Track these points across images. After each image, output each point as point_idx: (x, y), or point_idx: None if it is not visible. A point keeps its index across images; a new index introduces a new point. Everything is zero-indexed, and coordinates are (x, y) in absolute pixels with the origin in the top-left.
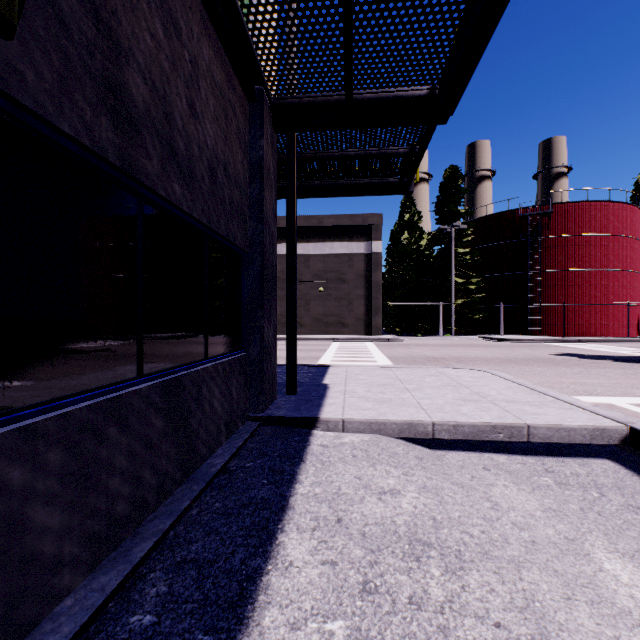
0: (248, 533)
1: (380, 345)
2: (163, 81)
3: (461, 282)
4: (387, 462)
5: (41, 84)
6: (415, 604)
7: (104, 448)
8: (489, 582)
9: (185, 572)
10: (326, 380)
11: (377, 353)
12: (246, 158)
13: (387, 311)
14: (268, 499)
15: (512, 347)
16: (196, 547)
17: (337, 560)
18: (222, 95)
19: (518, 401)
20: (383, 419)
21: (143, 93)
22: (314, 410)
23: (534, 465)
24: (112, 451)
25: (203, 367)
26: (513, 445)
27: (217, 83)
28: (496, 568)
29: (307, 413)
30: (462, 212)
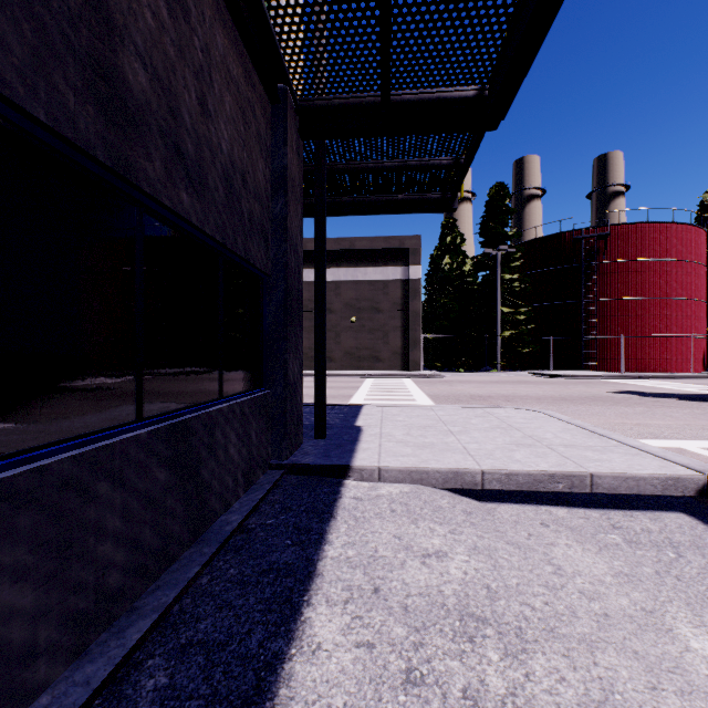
0: (268, 607)
1: (419, 382)
2: (167, 69)
3: (508, 312)
4: (431, 518)
5: (7, 58)
6: (470, 699)
7: (92, 508)
8: (558, 668)
9: (190, 658)
10: (359, 422)
11: (416, 391)
12: (268, 167)
13: (426, 344)
14: (292, 564)
15: (566, 384)
16: (205, 625)
17: (374, 641)
18: (239, 92)
19: (578, 446)
20: (425, 467)
21: (142, 81)
22: (346, 456)
23: (599, 520)
24: (102, 511)
25: (217, 408)
26: (573, 496)
27: (233, 78)
28: (565, 650)
29: (338, 460)
30: (509, 234)
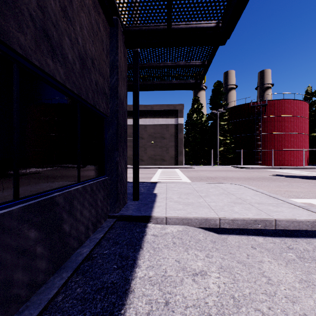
0: None
1: (183, 170)
2: None
3: (222, 139)
4: (195, 247)
5: None
6: None
7: None
8: None
9: None
10: (155, 191)
11: (181, 175)
12: (107, 59)
13: (186, 153)
14: (116, 283)
15: (249, 171)
16: None
17: None
18: (90, 14)
19: (264, 203)
20: (190, 216)
21: None
22: (149, 210)
23: (280, 244)
24: None
25: (74, 188)
26: (264, 230)
27: (86, 4)
28: None
29: (144, 213)
30: (223, 104)
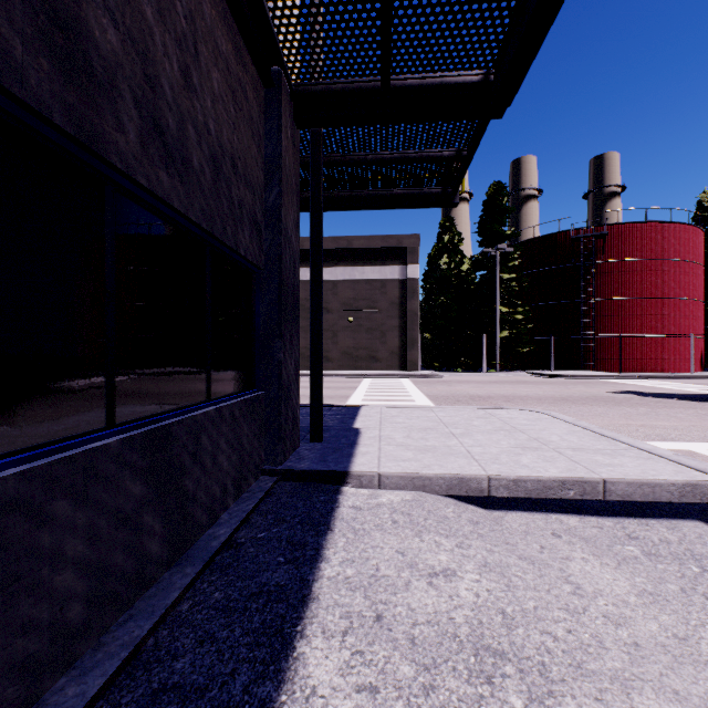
0: (256, 640)
1: (417, 382)
2: (144, 32)
3: (507, 311)
4: (436, 530)
5: None
6: None
7: (46, 532)
8: None
9: None
10: (357, 423)
11: (414, 391)
12: (261, 154)
13: (424, 344)
14: (285, 586)
15: (565, 384)
16: (182, 664)
17: (378, 684)
18: (229, 70)
19: (586, 449)
20: (428, 473)
21: (112, 40)
22: (344, 461)
23: (613, 529)
24: (60, 535)
25: (203, 411)
26: (584, 503)
27: (222, 53)
28: (597, 691)
29: (335, 465)
30: (508, 233)
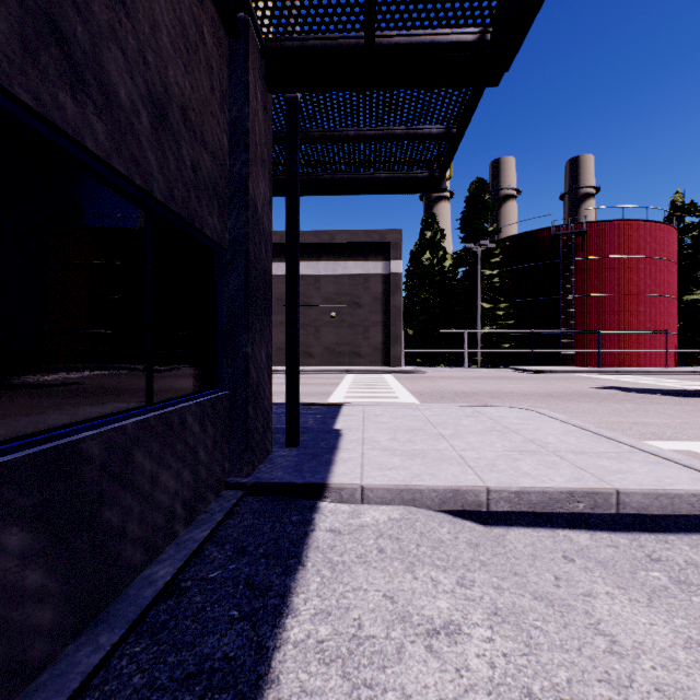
0: None
1: (400, 378)
2: None
3: (488, 307)
4: (431, 561)
5: None
6: None
7: None
8: None
9: None
10: (338, 424)
11: (398, 387)
12: (224, 114)
13: (407, 340)
14: (234, 659)
15: (547, 379)
16: None
17: None
18: None
19: (588, 452)
20: (418, 485)
21: None
22: (322, 471)
23: (630, 549)
24: None
25: (136, 420)
26: (591, 514)
27: None
28: None
29: (312, 476)
30: (489, 230)
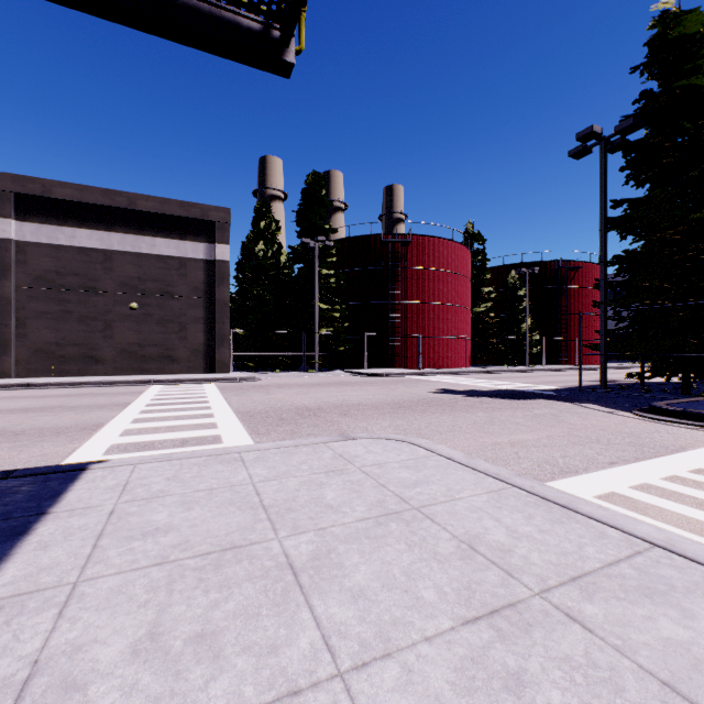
0: None
1: (226, 389)
2: None
3: (325, 309)
4: None
5: None
6: None
7: None
8: None
9: None
10: (7, 570)
11: (220, 405)
12: None
13: (237, 341)
14: None
15: (386, 384)
16: None
17: None
18: None
19: (593, 573)
20: None
21: None
22: None
23: None
24: None
25: None
26: None
27: None
28: None
29: None
30: (326, 228)
